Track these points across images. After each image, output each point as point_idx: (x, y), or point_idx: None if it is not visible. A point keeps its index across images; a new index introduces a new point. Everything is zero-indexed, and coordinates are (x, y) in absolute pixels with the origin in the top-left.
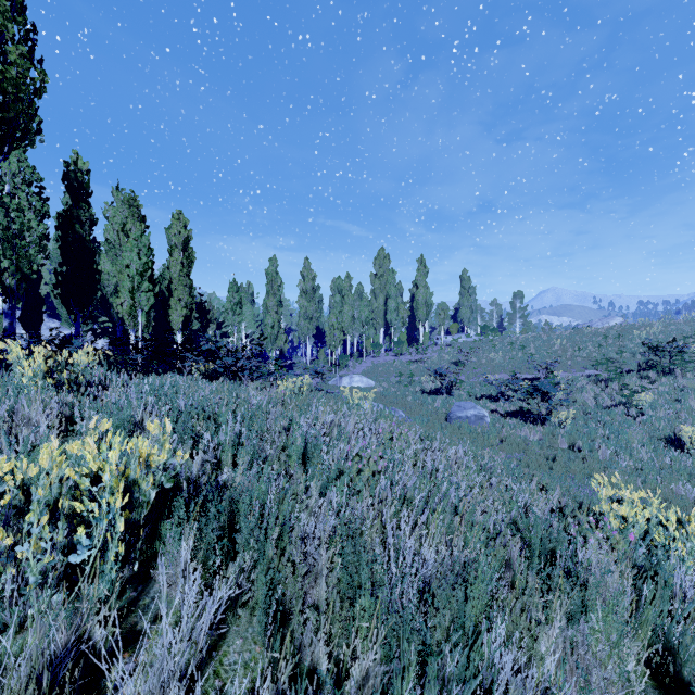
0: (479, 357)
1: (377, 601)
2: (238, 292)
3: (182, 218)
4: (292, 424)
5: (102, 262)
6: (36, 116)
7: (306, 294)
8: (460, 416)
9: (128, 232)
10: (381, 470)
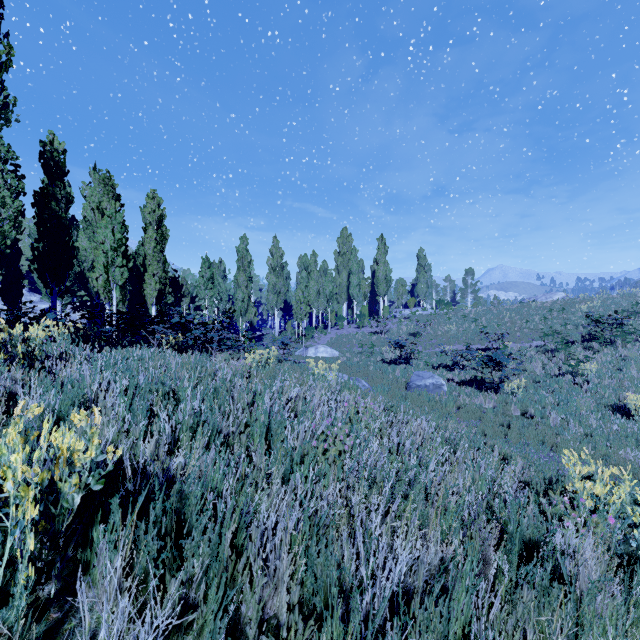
0: (435, 329)
1: (347, 629)
2: (210, 268)
3: (156, 198)
4: (256, 398)
5: (80, 239)
6: (3, 90)
7: (275, 270)
8: (419, 385)
9: (104, 210)
10: (348, 449)
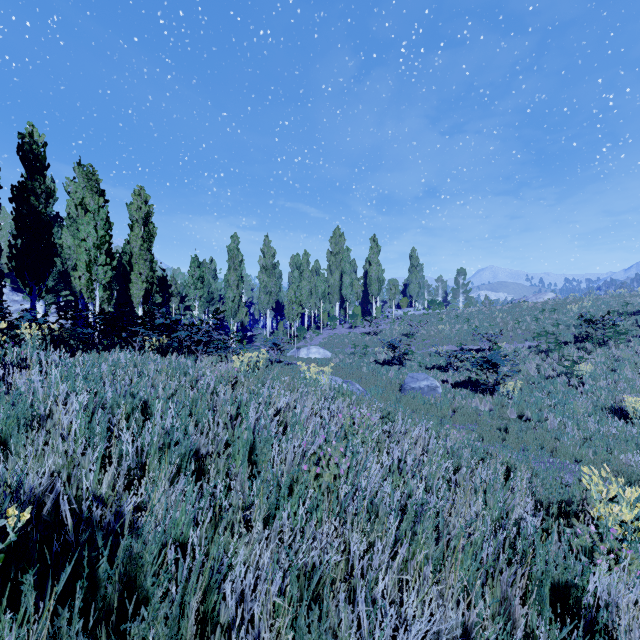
0: (428, 330)
1: None
2: (199, 267)
3: (143, 194)
4: (241, 410)
5: (63, 236)
6: None
7: (266, 270)
8: (414, 387)
9: (87, 206)
10: (344, 472)
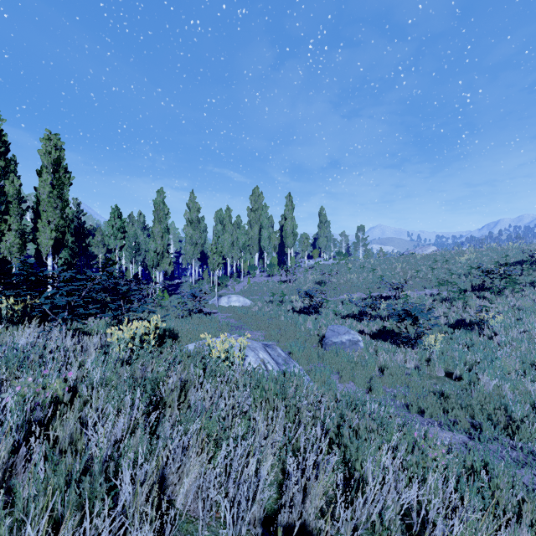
0: (338, 278)
1: None
2: (120, 218)
3: (53, 138)
4: None
5: None
6: None
7: (192, 223)
8: (336, 342)
9: None
10: None
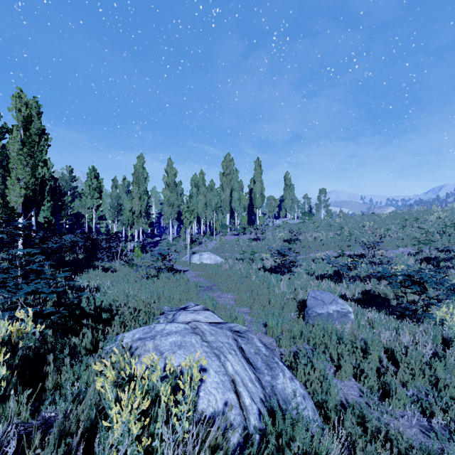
0: (306, 236)
1: None
2: (97, 178)
3: (23, 96)
4: None
5: None
6: None
7: (169, 186)
8: (321, 313)
9: None
10: None
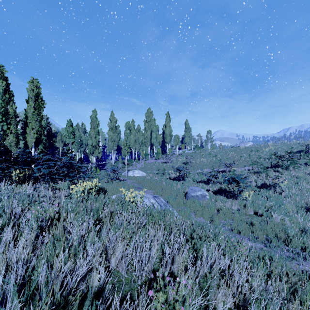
0: (195, 160)
1: None
2: (72, 126)
3: (35, 82)
4: None
5: None
6: None
7: (112, 129)
8: (193, 195)
9: None
10: None
